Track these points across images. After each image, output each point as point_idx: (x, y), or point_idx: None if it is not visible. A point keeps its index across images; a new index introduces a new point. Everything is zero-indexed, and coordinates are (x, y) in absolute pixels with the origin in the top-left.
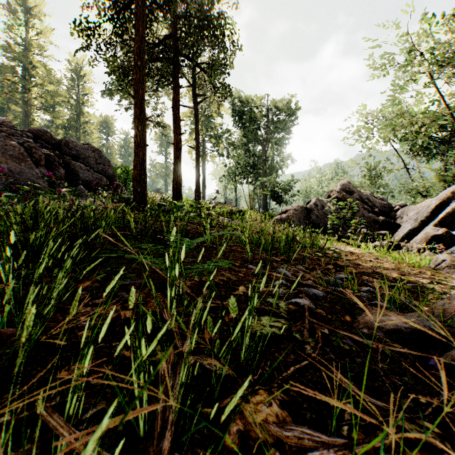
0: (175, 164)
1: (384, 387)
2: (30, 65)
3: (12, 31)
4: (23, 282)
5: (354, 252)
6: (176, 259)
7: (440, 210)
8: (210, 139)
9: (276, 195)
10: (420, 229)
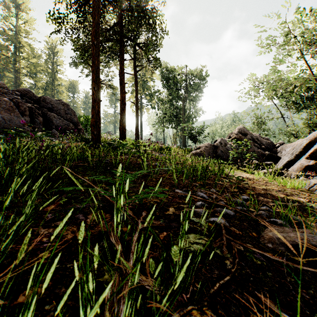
0: (121, 114)
1: (296, 301)
2: (19, 45)
3: (6, 21)
4: (1, 207)
5: (250, 177)
6: (121, 191)
7: (309, 147)
8: (146, 97)
9: (193, 136)
10: (295, 160)
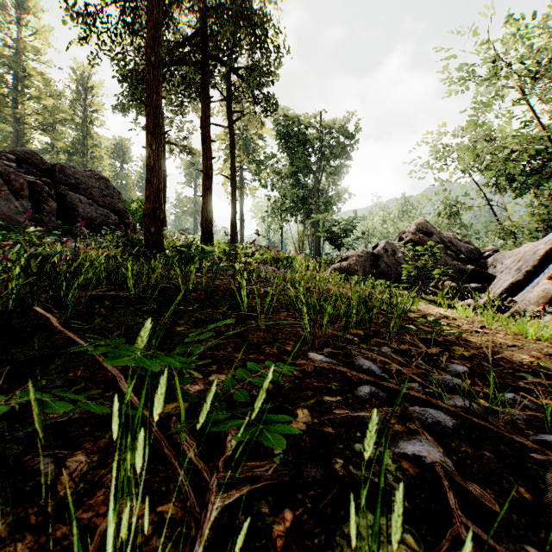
0: (204, 197)
1: None
2: (23, 73)
3: (0, 30)
4: None
5: (448, 316)
6: (141, 416)
7: (551, 257)
8: (250, 168)
9: (335, 238)
10: (525, 282)
